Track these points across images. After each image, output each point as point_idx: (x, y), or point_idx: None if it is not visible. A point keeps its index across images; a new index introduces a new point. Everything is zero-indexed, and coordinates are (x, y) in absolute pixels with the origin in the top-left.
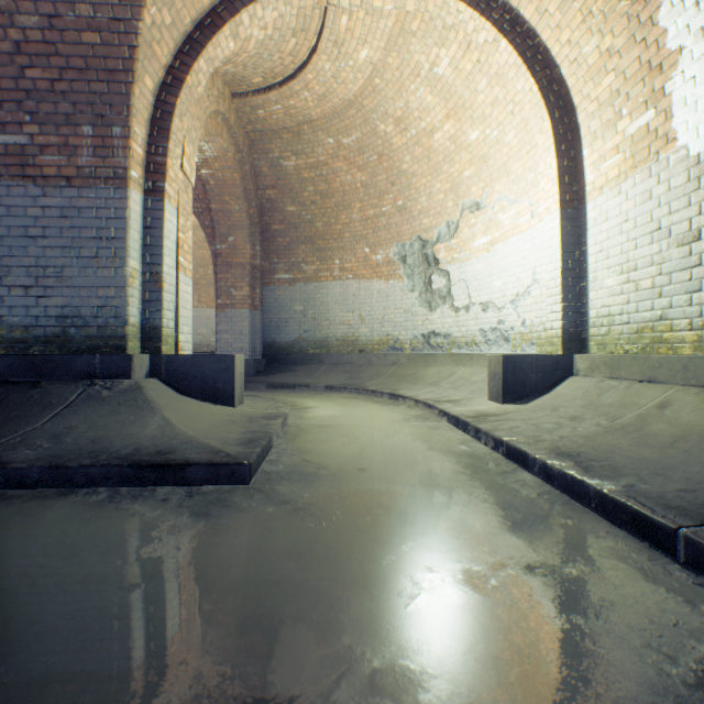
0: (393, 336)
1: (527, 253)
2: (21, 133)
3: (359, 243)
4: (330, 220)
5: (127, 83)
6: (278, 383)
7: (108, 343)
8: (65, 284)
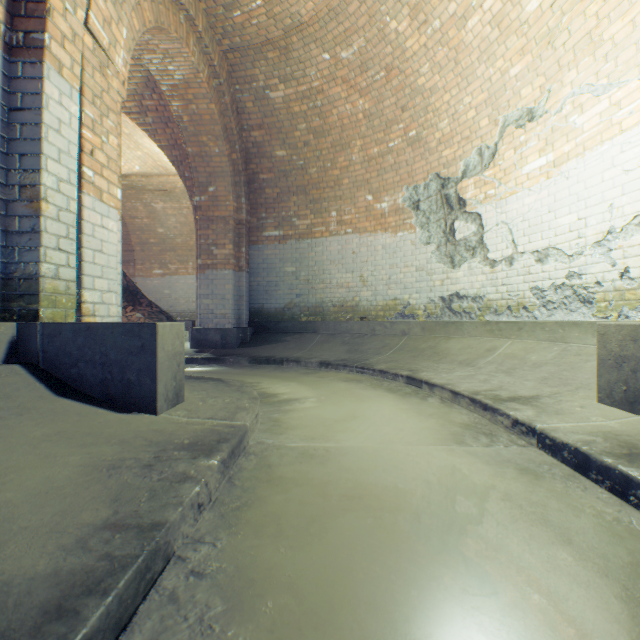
0: (402, 299)
1: (635, 162)
2: None
3: (359, 190)
4: (325, 164)
5: None
6: (263, 357)
7: None
8: None
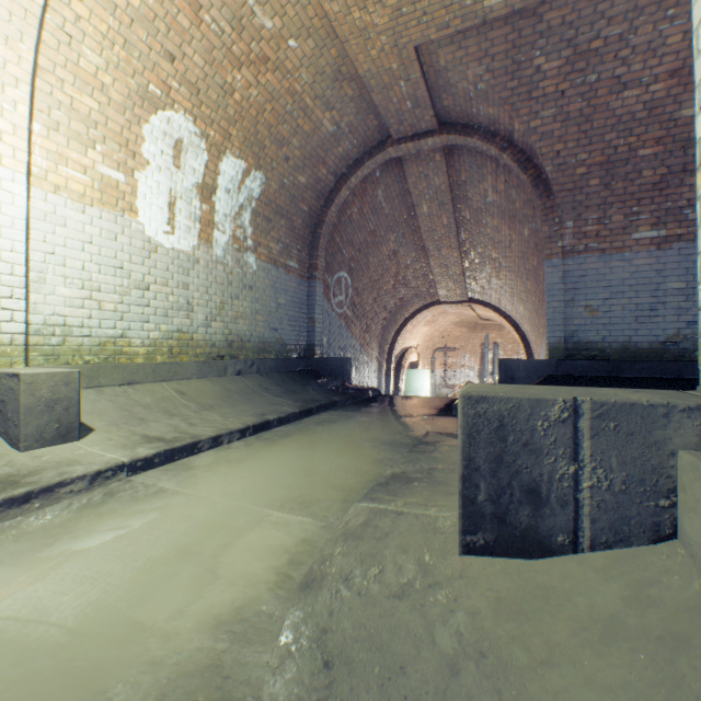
0: None
1: None
2: None
3: None
4: None
5: None
6: None
7: None
8: None
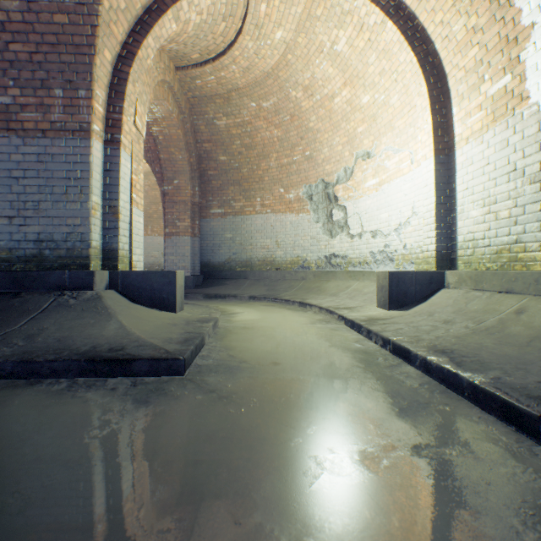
0: (302, 257)
1: (407, 191)
2: (6, 95)
3: (275, 185)
4: (253, 167)
5: (90, 55)
6: (212, 294)
7: (75, 262)
8: (41, 215)
